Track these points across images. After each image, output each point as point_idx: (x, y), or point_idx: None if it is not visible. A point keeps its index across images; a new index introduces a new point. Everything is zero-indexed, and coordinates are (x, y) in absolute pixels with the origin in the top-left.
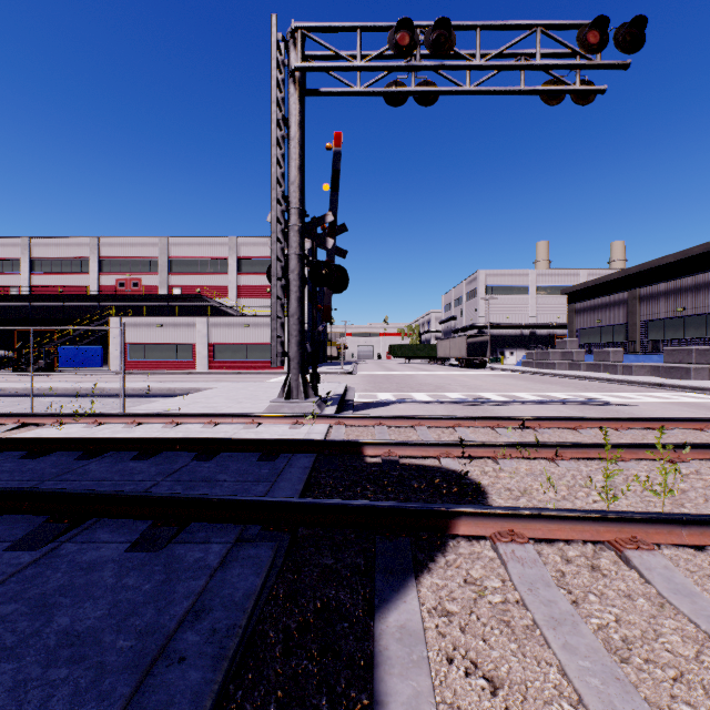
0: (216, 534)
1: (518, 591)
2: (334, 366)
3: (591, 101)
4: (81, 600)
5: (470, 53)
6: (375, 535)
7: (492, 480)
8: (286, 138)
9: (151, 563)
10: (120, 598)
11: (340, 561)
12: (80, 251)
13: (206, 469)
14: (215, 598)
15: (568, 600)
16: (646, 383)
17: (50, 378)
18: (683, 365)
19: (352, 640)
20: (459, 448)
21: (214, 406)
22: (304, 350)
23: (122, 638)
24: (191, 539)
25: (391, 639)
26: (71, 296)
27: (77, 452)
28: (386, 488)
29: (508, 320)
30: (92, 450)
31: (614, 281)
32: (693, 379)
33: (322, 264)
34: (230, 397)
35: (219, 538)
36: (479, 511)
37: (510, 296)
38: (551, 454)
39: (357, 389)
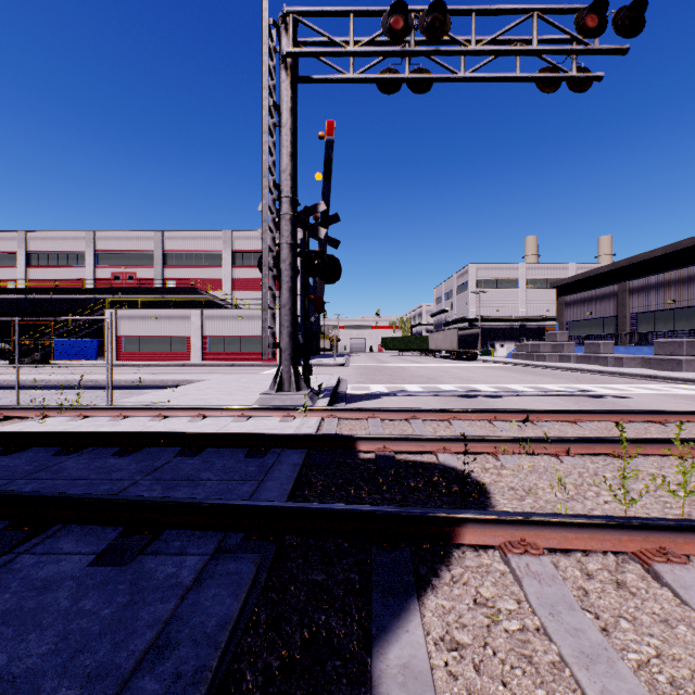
0: (193, 543)
1: (538, 616)
2: (327, 358)
3: (588, 89)
4: (26, 631)
5: (465, 39)
6: (371, 545)
7: (493, 478)
8: (278, 125)
9: (115, 580)
10: (72, 627)
11: (331, 577)
12: (76, 244)
13: (190, 466)
14: (184, 628)
15: (597, 627)
16: (638, 375)
17: (45, 370)
18: (675, 357)
19: (345, 685)
20: (458, 443)
21: (205, 398)
22: (296, 341)
23: (65, 685)
24: (164, 550)
25: (392, 684)
26: (67, 289)
27: (56, 447)
28: (381, 487)
29: (498, 312)
30: (71, 446)
31: (603, 274)
32: (685, 371)
33: (314, 254)
34: (221, 389)
35: (195, 548)
36: (487, 518)
37: (501, 289)
38: (555, 449)
39: (350, 381)
